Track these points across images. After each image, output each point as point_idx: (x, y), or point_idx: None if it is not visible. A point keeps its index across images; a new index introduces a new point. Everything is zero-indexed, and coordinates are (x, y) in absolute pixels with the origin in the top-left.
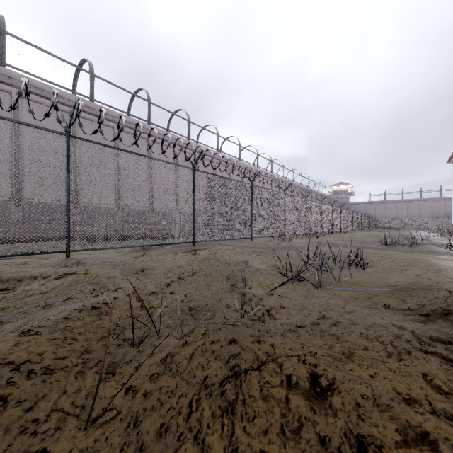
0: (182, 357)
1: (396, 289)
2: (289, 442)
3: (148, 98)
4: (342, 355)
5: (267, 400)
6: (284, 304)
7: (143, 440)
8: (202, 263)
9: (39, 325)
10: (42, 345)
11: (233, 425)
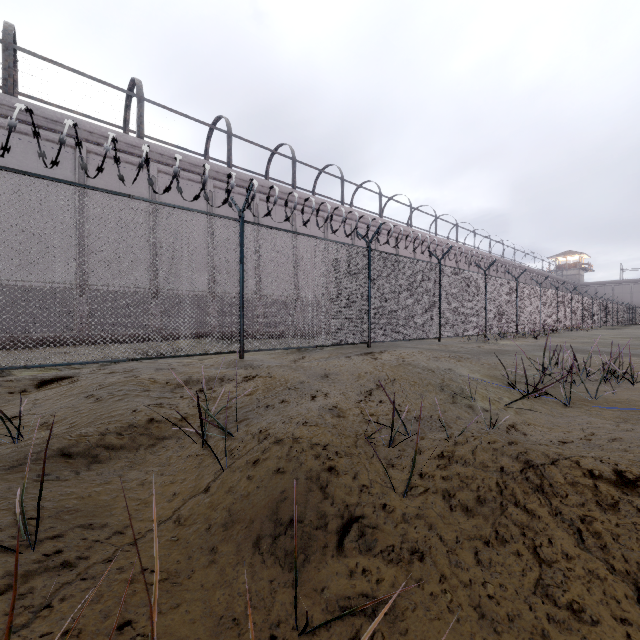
0: (463, 452)
1: None
2: (608, 511)
3: (293, 155)
4: (638, 461)
5: (574, 484)
6: (528, 421)
7: (466, 504)
8: (397, 370)
9: (309, 418)
10: (326, 434)
11: (548, 498)
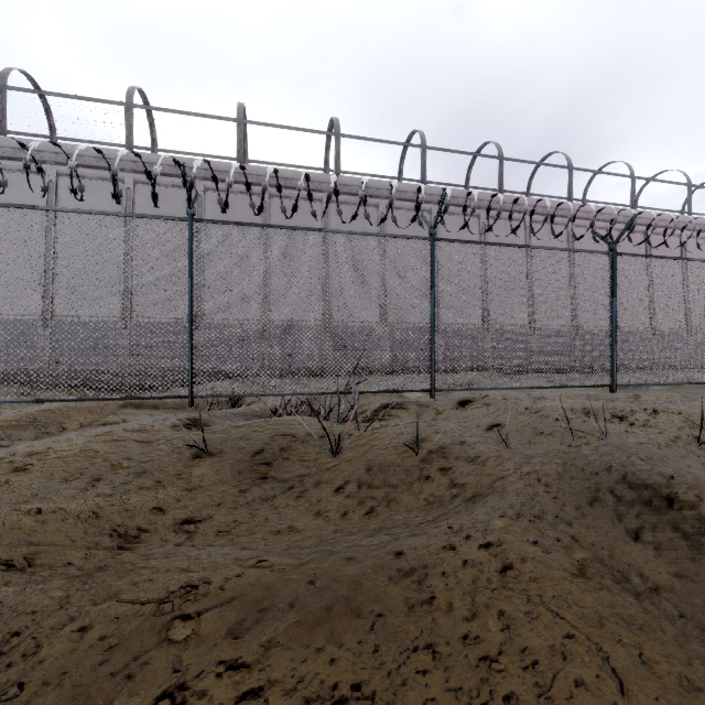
0: None
1: None
2: None
3: (569, 163)
4: None
5: None
6: None
7: None
8: None
9: None
10: None
11: None
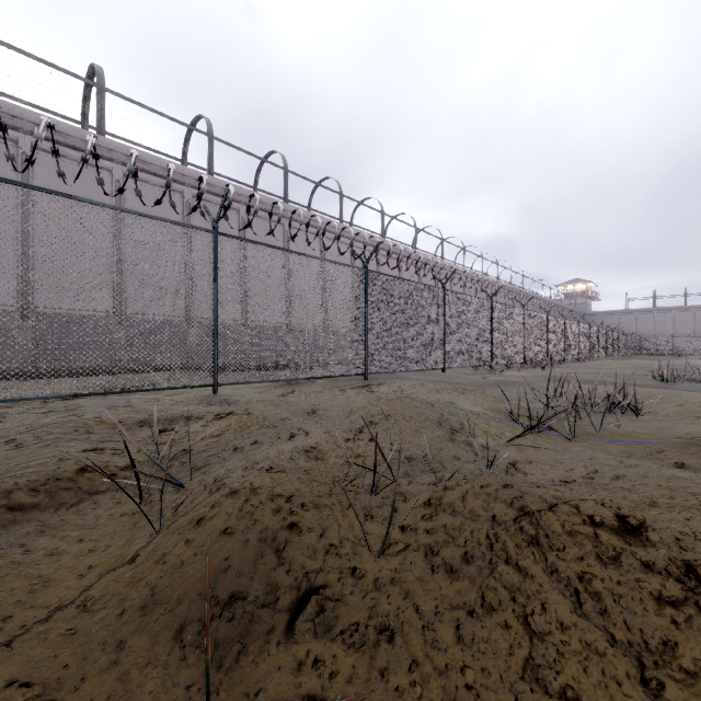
0: (452, 499)
1: (692, 443)
2: (610, 566)
3: (285, 165)
4: (642, 503)
5: (572, 534)
6: (530, 458)
7: (450, 564)
8: (393, 403)
9: (276, 463)
10: (293, 482)
11: (543, 553)
